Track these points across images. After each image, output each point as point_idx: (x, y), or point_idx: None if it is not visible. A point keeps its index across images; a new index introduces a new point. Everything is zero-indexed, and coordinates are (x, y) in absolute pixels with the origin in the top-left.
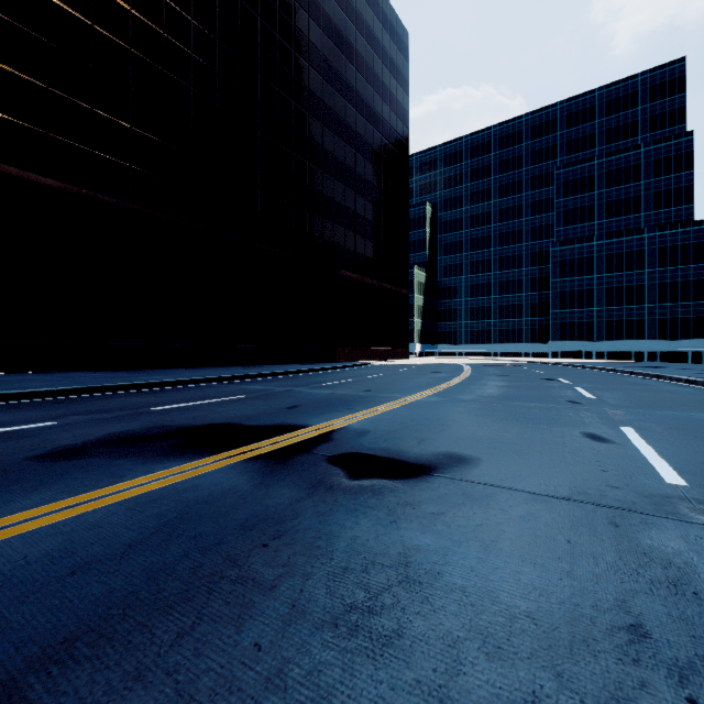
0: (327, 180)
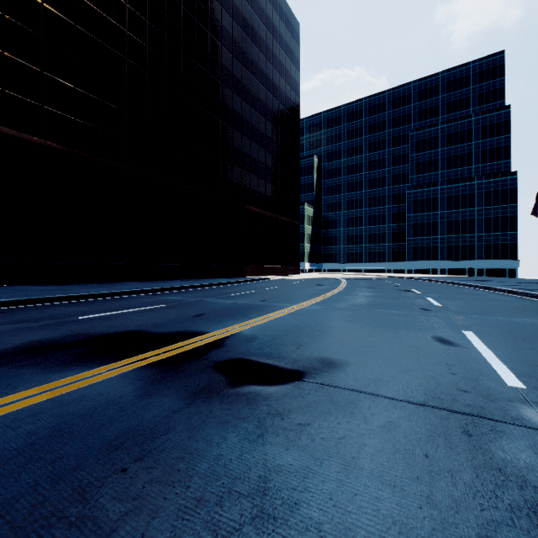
0: (236, 135)
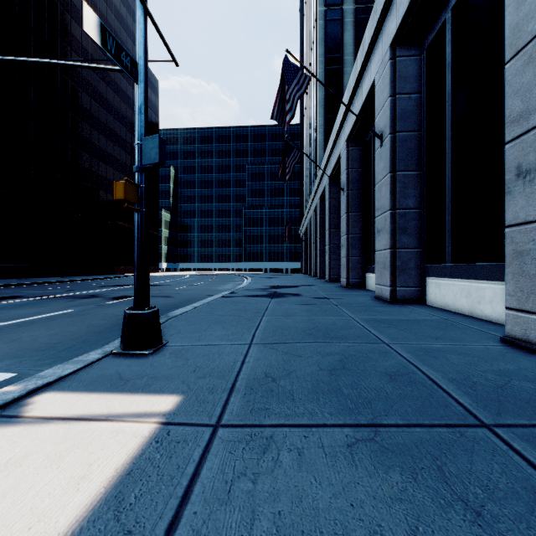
0: (109, 170)
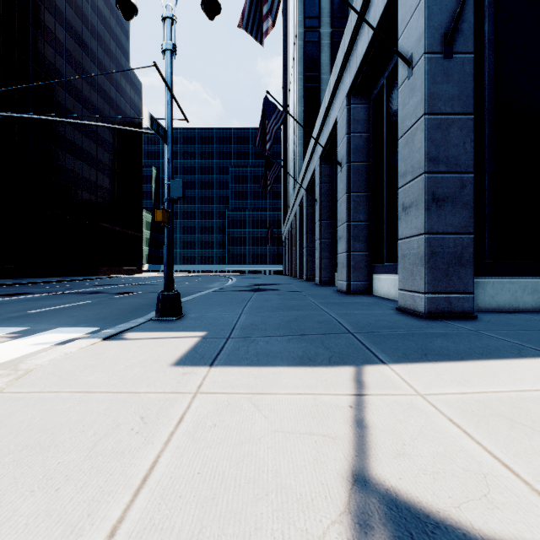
0: (93, 172)
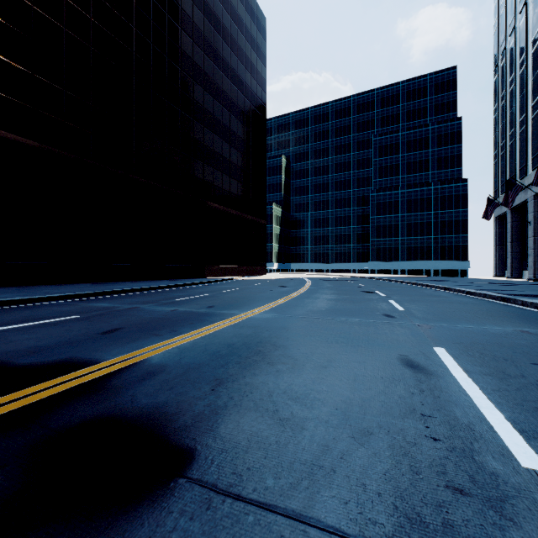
0: (197, 127)
